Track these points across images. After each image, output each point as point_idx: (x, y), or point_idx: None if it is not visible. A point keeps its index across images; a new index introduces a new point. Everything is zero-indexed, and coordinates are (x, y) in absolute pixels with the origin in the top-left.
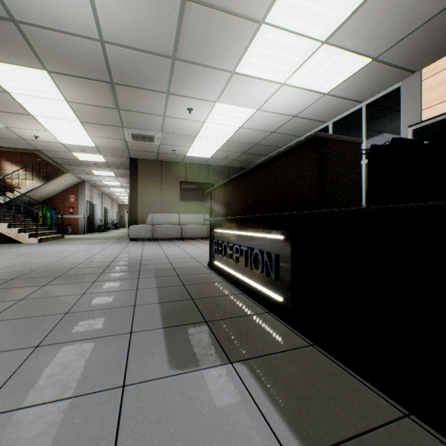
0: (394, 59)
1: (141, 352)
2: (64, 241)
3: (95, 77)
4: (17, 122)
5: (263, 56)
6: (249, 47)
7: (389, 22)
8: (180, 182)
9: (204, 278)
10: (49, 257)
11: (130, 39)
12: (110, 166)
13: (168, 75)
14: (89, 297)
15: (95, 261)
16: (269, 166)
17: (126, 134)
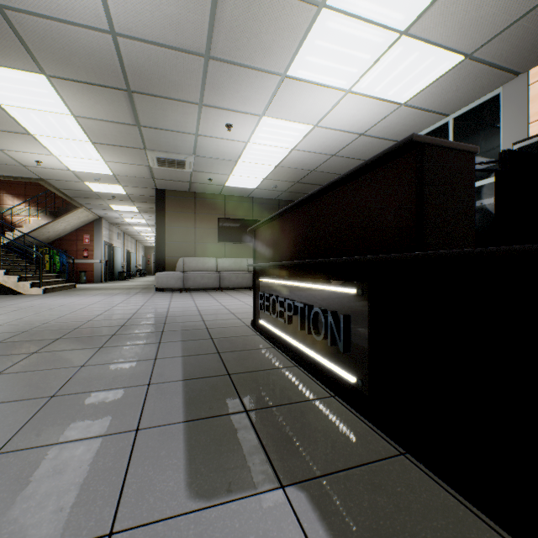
0: (493, 56)
1: (148, 465)
2: (75, 292)
3: (107, 83)
4: (14, 143)
5: (323, 53)
6: (304, 40)
7: (491, 4)
8: (217, 219)
9: (246, 342)
10: (51, 313)
11: (150, 30)
12: (132, 200)
13: (201, 80)
14: (89, 371)
15: (108, 319)
16: (335, 191)
17: (150, 158)
